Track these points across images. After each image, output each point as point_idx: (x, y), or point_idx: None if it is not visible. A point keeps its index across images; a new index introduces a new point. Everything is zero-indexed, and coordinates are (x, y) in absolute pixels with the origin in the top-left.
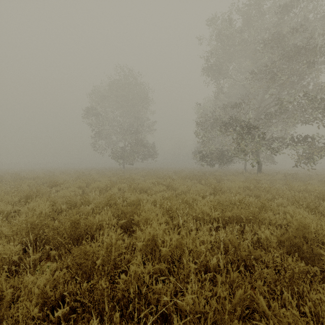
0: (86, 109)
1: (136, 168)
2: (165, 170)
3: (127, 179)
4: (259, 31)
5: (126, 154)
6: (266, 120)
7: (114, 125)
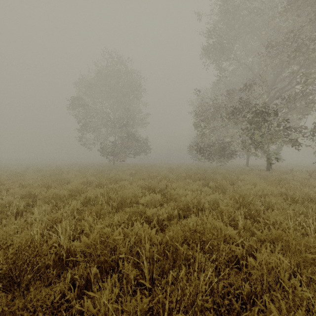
0: (70, 99)
1: (127, 164)
2: (159, 167)
3: (109, 180)
4: (269, 3)
5: (115, 149)
6: (284, 106)
7: (103, 117)
